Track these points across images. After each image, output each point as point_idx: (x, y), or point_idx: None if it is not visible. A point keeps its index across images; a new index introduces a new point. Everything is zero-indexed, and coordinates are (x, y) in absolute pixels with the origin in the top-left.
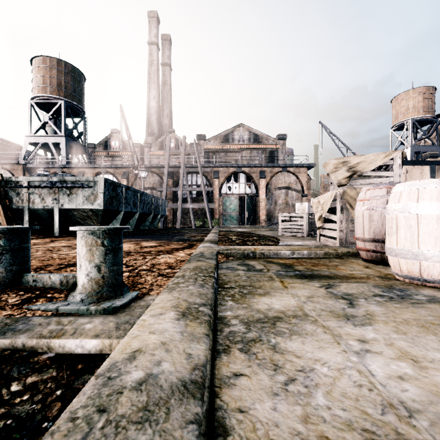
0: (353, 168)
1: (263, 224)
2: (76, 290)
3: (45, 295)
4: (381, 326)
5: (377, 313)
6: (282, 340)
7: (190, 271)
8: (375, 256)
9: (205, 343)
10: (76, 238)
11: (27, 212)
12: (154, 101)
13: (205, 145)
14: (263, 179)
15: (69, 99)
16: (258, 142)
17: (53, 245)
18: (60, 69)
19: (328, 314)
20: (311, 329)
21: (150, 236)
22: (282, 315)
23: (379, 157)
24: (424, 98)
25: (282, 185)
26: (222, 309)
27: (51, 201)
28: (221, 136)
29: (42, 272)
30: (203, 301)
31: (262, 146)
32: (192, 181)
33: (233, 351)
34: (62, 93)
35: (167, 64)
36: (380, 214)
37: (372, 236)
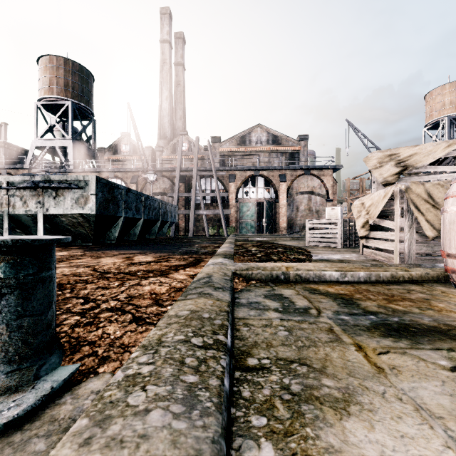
0: (403, 162)
1: (284, 232)
2: None
3: None
4: None
5: None
6: None
7: (177, 326)
8: None
9: None
10: (62, 249)
11: (6, 218)
12: (166, 102)
13: (220, 148)
14: (284, 183)
15: (77, 100)
16: (278, 144)
17: None
18: (68, 68)
19: None
20: None
21: (152, 246)
22: None
23: (439, 147)
24: None
25: (304, 190)
26: None
27: (34, 205)
28: (237, 138)
29: None
30: None
31: (281, 148)
32: (206, 185)
33: None
34: (69, 94)
35: (180, 64)
36: None
37: None
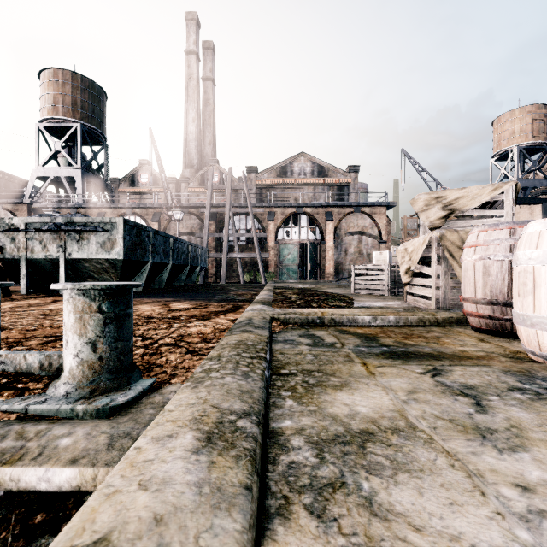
0: (449, 205)
1: (330, 279)
2: (61, 377)
3: (13, 385)
4: (543, 452)
5: (527, 425)
6: (381, 485)
7: (230, 348)
8: (491, 325)
9: (242, 512)
10: None
11: (24, 264)
12: (193, 125)
13: (256, 179)
14: (330, 222)
15: (87, 122)
16: (324, 176)
17: (52, 307)
18: (76, 84)
19: (449, 426)
20: (428, 459)
21: (184, 294)
22: (374, 427)
23: (484, 191)
24: (534, 119)
25: (354, 230)
26: (277, 415)
27: (55, 249)
28: (277, 168)
29: (19, 348)
30: (245, 406)
31: (328, 181)
32: (241, 224)
33: (295, 513)
34: (77, 114)
35: (209, 79)
36: (500, 266)
37: (488, 296)
